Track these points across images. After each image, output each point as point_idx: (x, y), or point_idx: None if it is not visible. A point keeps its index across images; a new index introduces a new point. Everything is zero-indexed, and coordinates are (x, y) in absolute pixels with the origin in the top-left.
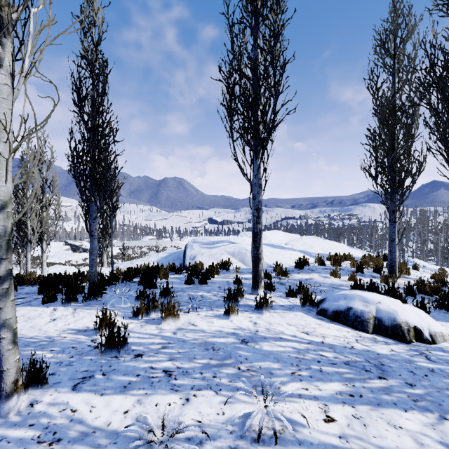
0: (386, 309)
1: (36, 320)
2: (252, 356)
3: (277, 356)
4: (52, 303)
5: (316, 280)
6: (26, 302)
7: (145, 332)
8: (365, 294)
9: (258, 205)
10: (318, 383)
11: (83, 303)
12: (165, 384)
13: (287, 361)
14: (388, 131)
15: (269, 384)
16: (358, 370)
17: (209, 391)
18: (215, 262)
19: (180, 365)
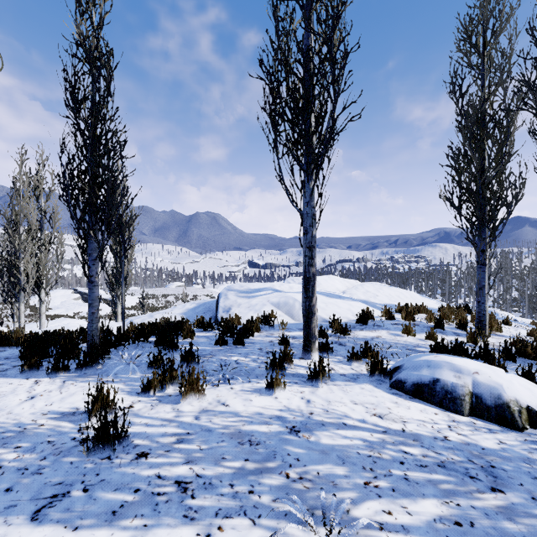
0: (487, 381)
1: (7, 399)
2: (305, 455)
3: (341, 453)
4: (35, 372)
5: (384, 339)
6: (0, 370)
7: (156, 416)
8: (456, 360)
9: (311, 242)
10: (405, 501)
11: (77, 372)
12: (176, 506)
13: (357, 463)
14: (476, 148)
15: (333, 509)
16: (460, 477)
17: (242, 518)
18: (255, 315)
19: (201, 472)
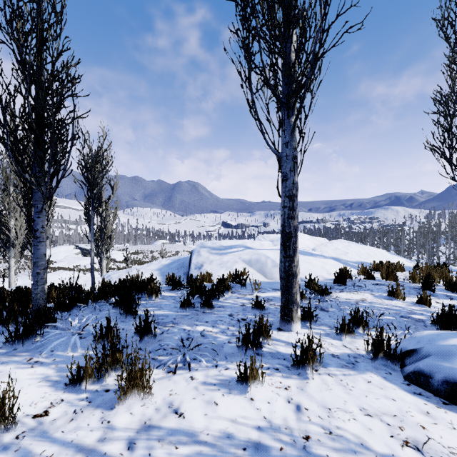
0: None
1: None
2: None
3: None
4: None
5: (370, 302)
6: None
7: (71, 437)
8: None
9: (291, 190)
10: None
11: (6, 347)
12: None
13: None
14: None
15: None
16: None
17: None
18: (227, 272)
19: None
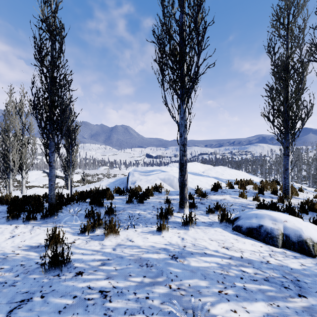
0: (292, 226)
1: None
2: (181, 273)
3: (204, 272)
4: (15, 221)
5: (228, 200)
6: None
7: (89, 248)
8: (273, 213)
9: (184, 142)
10: (244, 303)
11: (41, 221)
12: (99, 307)
13: (213, 278)
14: (283, 85)
15: (199, 309)
16: (278, 287)
17: (141, 316)
18: (150, 186)
19: (116, 284)
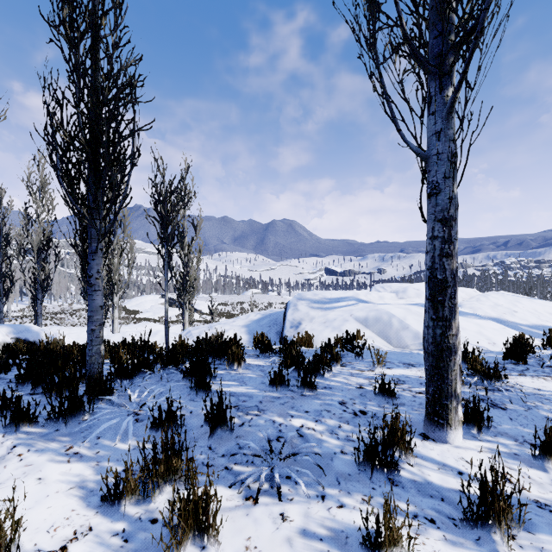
0: None
1: None
2: None
3: None
4: None
5: None
6: None
7: None
8: None
9: (447, 210)
10: None
11: (49, 426)
12: None
13: None
14: None
15: None
16: None
17: None
18: (333, 334)
19: None
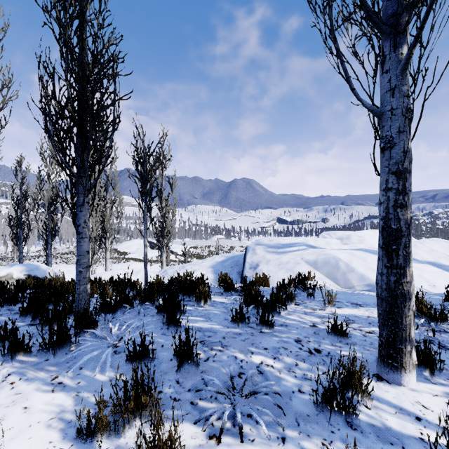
0: None
1: None
2: None
3: None
4: None
5: None
6: None
7: None
8: None
9: (401, 163)
10: None
11: (40, 356)
12: None
13: None
14: None
15: None
16: None
17: None
18: (287, 275)
19: None
